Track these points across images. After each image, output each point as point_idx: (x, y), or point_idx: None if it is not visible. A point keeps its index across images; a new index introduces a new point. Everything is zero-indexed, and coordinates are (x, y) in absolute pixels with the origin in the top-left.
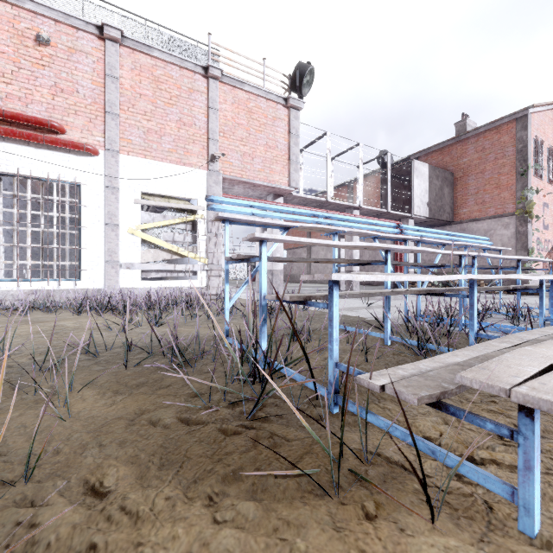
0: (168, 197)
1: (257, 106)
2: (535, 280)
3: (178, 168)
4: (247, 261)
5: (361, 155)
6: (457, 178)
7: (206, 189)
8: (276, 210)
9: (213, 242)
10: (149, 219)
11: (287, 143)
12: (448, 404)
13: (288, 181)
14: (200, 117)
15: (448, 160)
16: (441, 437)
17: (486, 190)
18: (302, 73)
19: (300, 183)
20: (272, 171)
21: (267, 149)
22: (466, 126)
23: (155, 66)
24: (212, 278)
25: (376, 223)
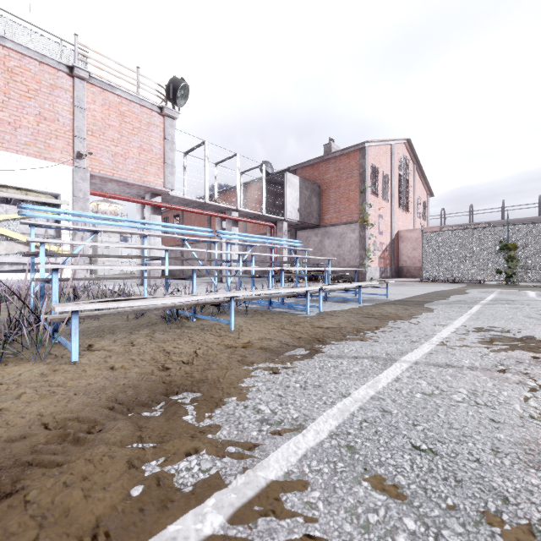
0: (26, 189)
1: (130, 111)
2: (372, 272)
3: (37, 162)
4: (37, 256)
5: (239, 164)
6: (323, 190)
7: (72, 185)
8: (93, 217)
9: (80, 236)
10: (0, 210)
11: (162, 147)
12: (68, 321)
13: (163, 183)
14: (65, 113)
15: (316, 174)
16: (97, 345)
17: (341, 202)
18: (176, 87)
19: (184, 184)
20: (147, 172)
21: (141, 152)
22: (331, 148)
23: (9, 57)
24: (79, 271)
25: (193, 228)
